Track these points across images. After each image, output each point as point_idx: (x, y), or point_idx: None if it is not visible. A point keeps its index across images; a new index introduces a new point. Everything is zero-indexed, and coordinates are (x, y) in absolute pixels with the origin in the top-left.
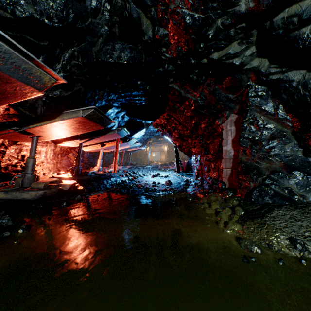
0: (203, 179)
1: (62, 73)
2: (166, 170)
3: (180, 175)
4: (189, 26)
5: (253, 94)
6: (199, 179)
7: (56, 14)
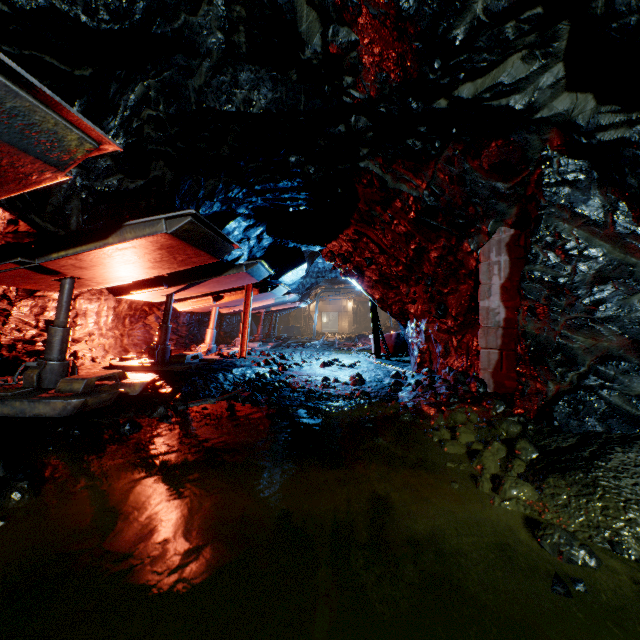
0: (434, 371)
1: (122, 137)
2: (351, 351)
3: (382, 362)
4: (408, 19)
5: (555, 178)
6: (425, 372)
7: (106, 2)
